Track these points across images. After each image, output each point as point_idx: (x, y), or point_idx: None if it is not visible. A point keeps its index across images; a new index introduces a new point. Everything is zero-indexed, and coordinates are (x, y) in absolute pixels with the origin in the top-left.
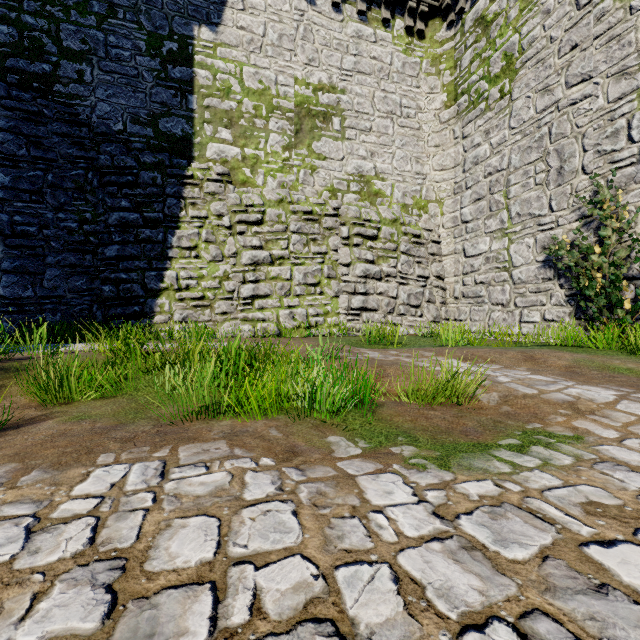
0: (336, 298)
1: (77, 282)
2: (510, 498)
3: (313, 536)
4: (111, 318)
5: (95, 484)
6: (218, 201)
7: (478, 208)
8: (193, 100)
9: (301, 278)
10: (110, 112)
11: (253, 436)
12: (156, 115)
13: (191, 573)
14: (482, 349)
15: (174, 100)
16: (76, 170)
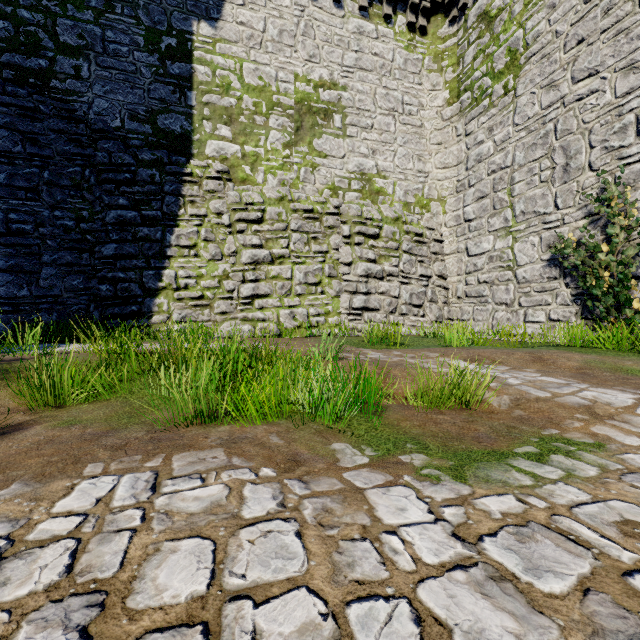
0: (337, 298)
1: (74, 281)
2: (536, 516)
3: (320, 563)
4: (108, 318)
5: (79, 499)
6: (217, 199)
7: (481, 206)
8: (192, 96)
9: (302, 277)
10: (108, 108)
11: (253, 443)
12: (154, 112)
13: (180, 611)
14: (488, 350)
15: (173, 96)
16: (73, 167)
